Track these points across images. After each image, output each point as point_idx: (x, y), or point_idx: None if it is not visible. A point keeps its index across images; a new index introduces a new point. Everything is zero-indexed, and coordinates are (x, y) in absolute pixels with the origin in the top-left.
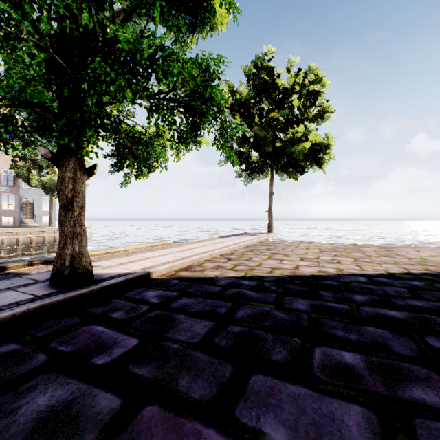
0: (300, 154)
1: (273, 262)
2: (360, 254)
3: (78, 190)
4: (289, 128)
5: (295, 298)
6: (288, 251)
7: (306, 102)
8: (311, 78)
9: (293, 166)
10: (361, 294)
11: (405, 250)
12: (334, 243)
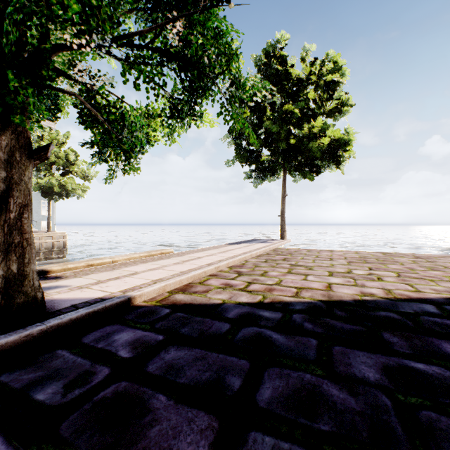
0: (317, 151)
1: (296, 279)
2: (400, 267)
3: (15, 180)
4: (304, 123)
5: (351, 350)
6: (309, 262)
7: (324, 93)
8: (328, 67)
9: (309, 166)
10: (449, 340)
11: (449, 261)
12: (359, 252)
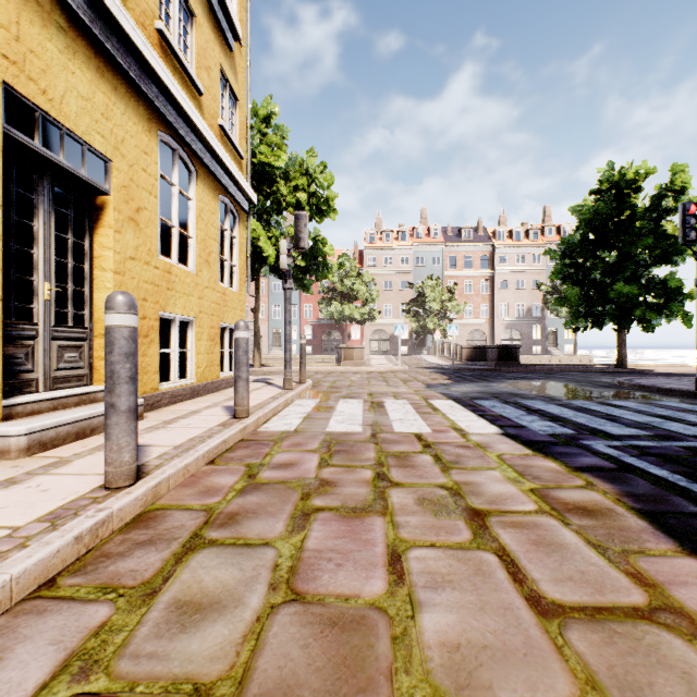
0: None
1: None
2: None
3: (623, 340)
4: None
5: None
6: None
7: None
8: None
9: None
10: None
11: None
12: None
